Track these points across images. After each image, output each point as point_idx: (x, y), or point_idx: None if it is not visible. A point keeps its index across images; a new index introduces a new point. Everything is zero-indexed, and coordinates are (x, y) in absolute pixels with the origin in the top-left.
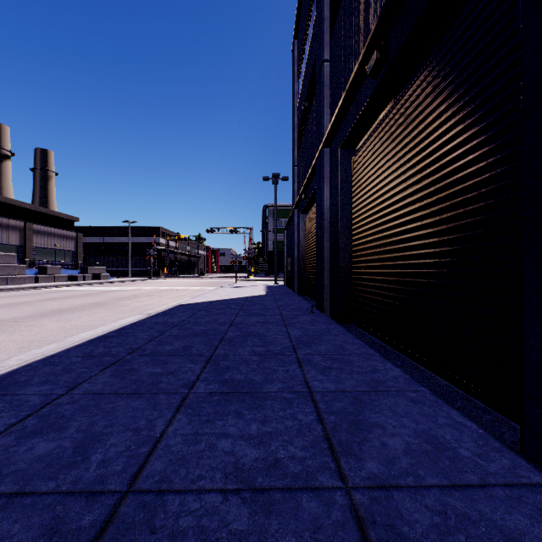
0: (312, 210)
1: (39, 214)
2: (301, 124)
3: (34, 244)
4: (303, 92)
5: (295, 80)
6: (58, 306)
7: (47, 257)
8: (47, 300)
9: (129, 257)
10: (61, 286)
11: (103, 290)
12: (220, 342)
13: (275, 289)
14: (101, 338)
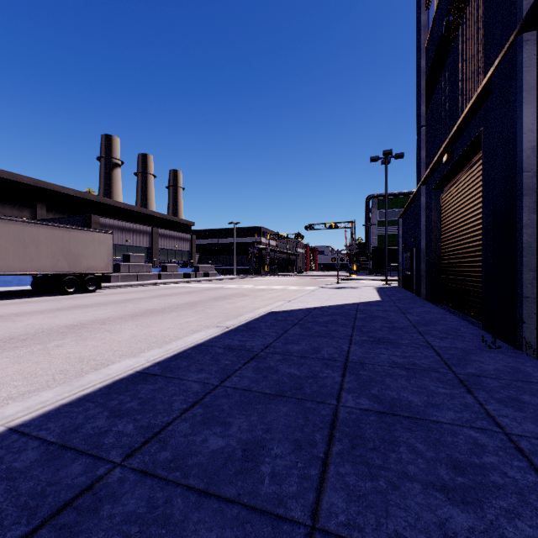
0: (457, 178)
1: (165, 221)
2: (436, 59)
3: (159, 246)
4: (441, 10)
5: (421, 9)
6: (155, 305)
7: (169, 256)
8: (154, 297)
9: (233, 256)
10: (176, 283)
11: (206, 287)
12: (330, 439)
13: (390, 292)
14: (131, 379)
